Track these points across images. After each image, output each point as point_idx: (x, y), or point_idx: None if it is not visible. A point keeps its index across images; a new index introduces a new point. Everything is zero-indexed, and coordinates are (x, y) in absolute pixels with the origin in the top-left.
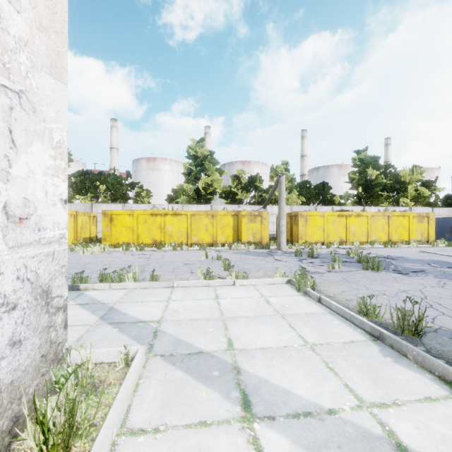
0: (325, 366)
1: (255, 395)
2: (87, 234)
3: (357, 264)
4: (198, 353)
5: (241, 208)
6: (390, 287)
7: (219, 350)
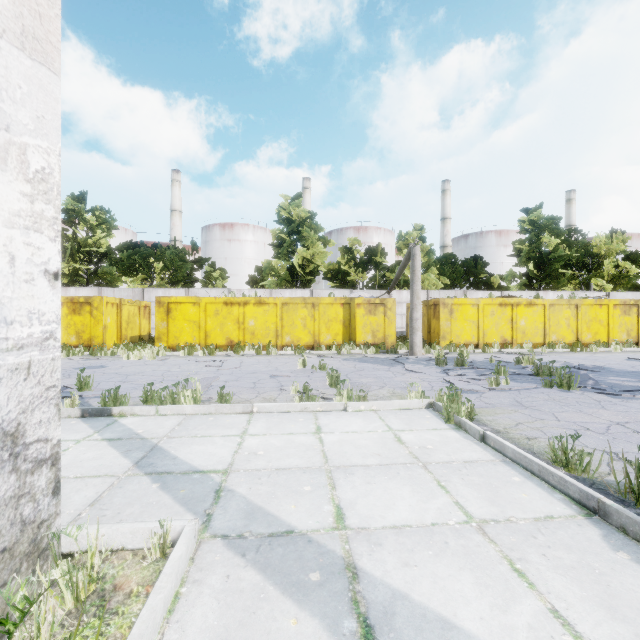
0: (510, 568)
1: (386, 629)
2: (135, 331)
3: (534, 378)
4: (286, 534)
5: (355, 294)
6: (595, 417)
7: (322, 529)
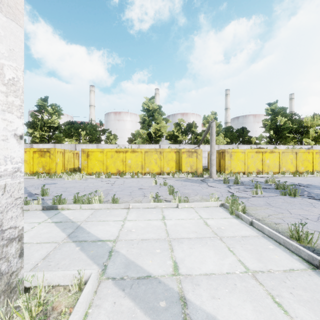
0: (272, 301)
1: None
2: (71, 165)
3: (275, 190)
4: (146, 277)
5: (182, 147)
6: (310, 212)
7: (166, 275)
